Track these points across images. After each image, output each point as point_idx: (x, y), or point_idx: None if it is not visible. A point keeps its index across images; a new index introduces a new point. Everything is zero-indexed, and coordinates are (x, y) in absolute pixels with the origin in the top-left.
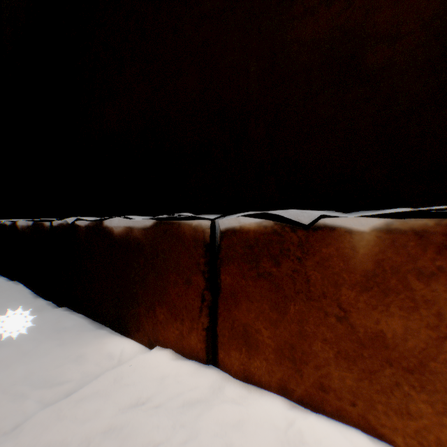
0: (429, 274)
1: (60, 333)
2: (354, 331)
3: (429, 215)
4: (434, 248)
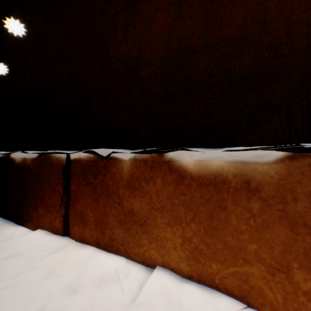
0: (148, 180)
1: None
2: (124, 209)
3: (163, 152)
4: (149, 167)
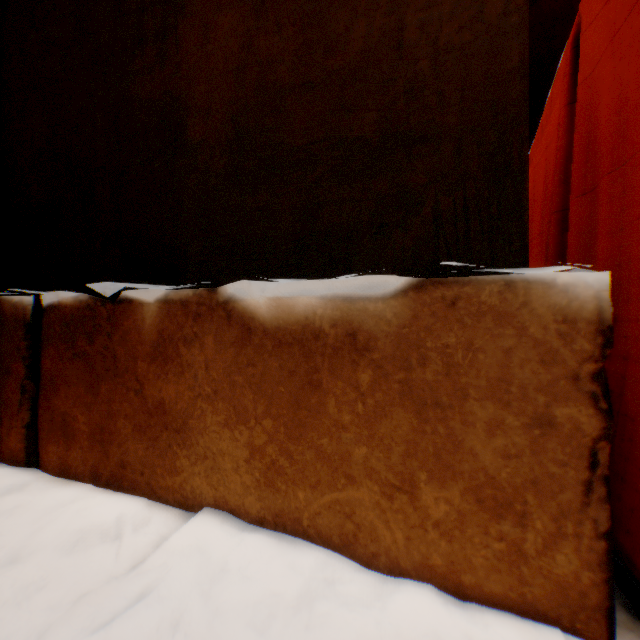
0: (191, 340)
1: None
2: (146, 402)
3: None
4: (193, 316)
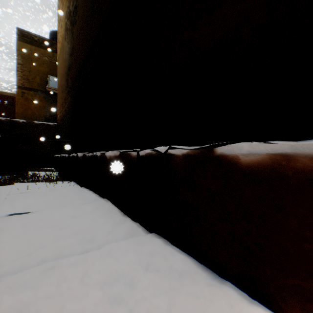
0: None
1: (177, 280)
2: None
3: None
4: None
